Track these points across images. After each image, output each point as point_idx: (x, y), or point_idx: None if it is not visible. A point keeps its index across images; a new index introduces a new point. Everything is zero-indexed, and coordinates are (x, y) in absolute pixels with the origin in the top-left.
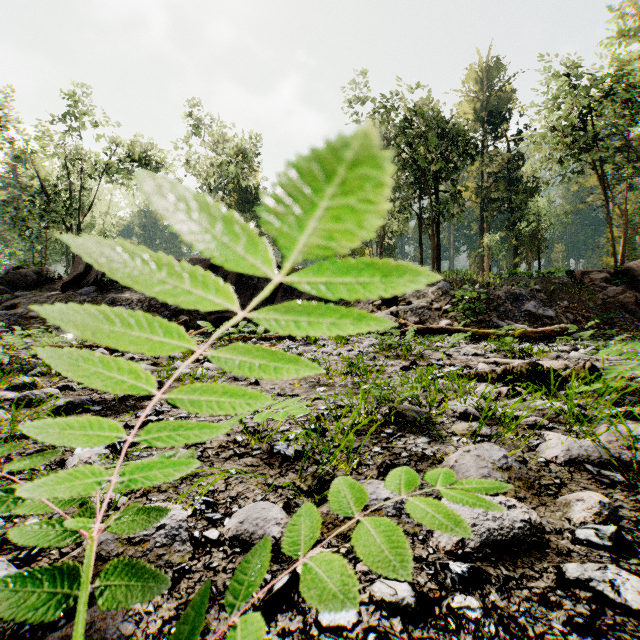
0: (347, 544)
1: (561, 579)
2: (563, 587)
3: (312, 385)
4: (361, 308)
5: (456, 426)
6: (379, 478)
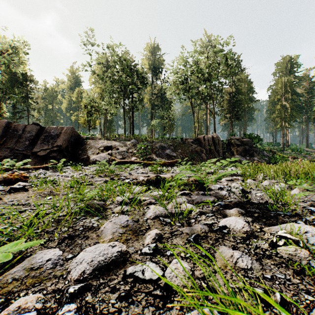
0: (2, 299)
1: (124, 276)
2: (124, 279)
3: (44, 196)
4: (92, 151)
5: (116, 208)
6: (57, 246)
